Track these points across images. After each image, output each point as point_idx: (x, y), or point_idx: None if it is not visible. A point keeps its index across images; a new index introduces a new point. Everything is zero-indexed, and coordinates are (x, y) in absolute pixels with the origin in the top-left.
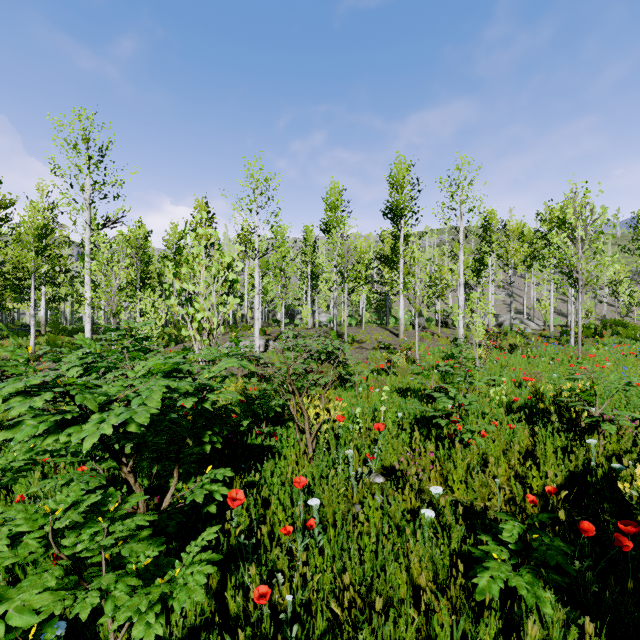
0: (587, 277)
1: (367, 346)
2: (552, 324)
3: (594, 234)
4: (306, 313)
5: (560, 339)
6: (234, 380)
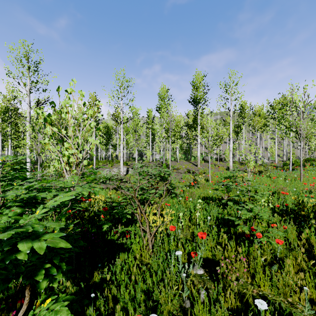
0: (307, 133)
1: (181, 171)
2: (276, 160)
3: (310, 109)
4: (148, 154)
5: (283, 167)
6: (108, 191)
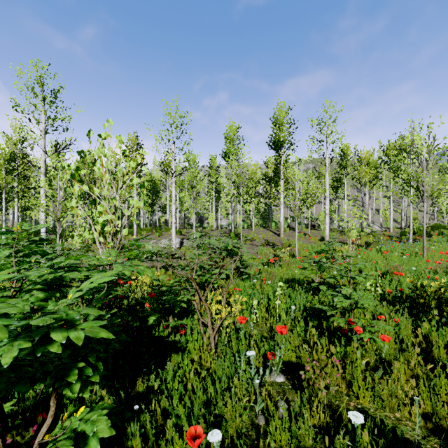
0: (432, 190)
1: (257, 243)
2: (391, 227)
3: (437, 156)
4: (211, 219)
5: (401, 238)
6: (154, 270)
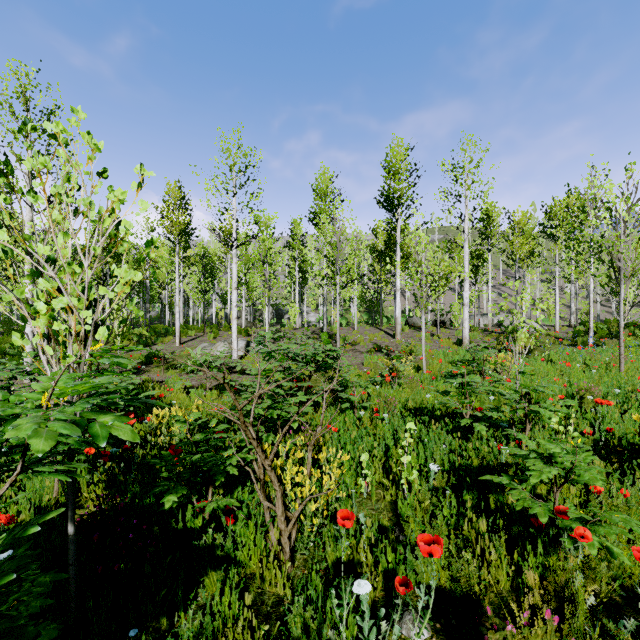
0: (635, 266)
1: (361, 348)
2: (557, 324)
3: None
4: (293, 312)
5: (575, 340)
6: (201, 393)
